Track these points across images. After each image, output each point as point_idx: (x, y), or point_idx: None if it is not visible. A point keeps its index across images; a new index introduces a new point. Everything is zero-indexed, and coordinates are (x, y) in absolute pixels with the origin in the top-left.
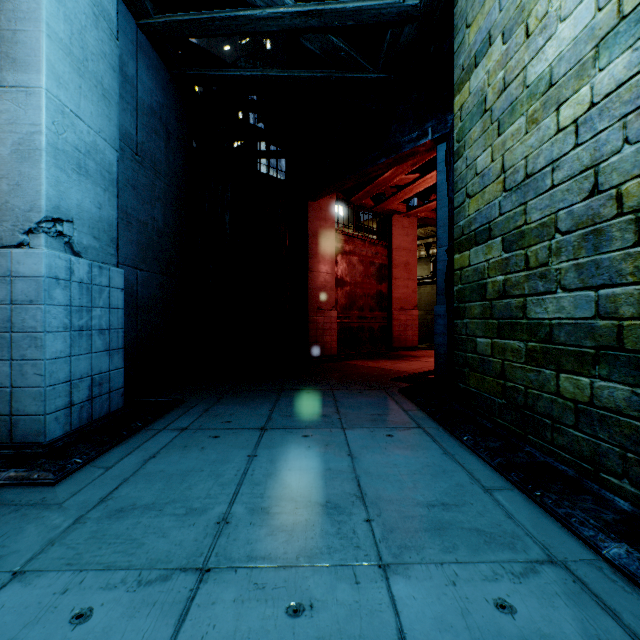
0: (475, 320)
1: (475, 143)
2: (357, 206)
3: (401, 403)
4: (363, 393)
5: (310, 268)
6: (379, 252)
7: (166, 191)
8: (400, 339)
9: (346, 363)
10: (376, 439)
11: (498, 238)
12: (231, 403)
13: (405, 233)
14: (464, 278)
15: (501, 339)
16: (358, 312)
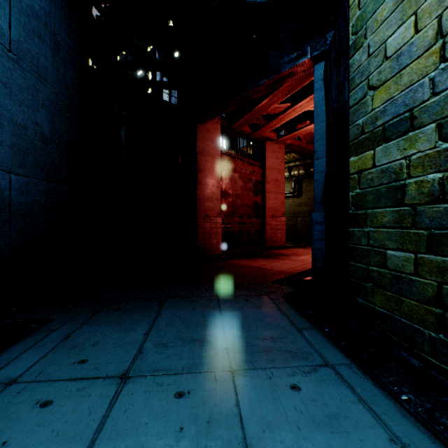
0: (384, 229)
1: (384, 22)
2: (238, 132)
3: (291, 316)
4: (249, 301)
5: (199, 181)
6: (255, 171)
7: (54, 99)
8: (271, 240)
9: (230, 262)
10: (279, 399)
11: (430, 125)
12: (104, 321)
13: (275, 156)
14: (365, 181)
15: (436, 255)
16: (239, 219)
